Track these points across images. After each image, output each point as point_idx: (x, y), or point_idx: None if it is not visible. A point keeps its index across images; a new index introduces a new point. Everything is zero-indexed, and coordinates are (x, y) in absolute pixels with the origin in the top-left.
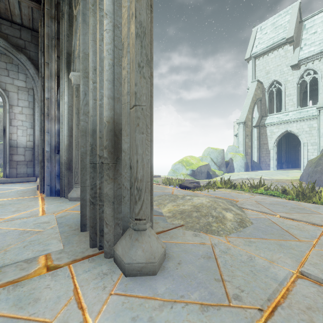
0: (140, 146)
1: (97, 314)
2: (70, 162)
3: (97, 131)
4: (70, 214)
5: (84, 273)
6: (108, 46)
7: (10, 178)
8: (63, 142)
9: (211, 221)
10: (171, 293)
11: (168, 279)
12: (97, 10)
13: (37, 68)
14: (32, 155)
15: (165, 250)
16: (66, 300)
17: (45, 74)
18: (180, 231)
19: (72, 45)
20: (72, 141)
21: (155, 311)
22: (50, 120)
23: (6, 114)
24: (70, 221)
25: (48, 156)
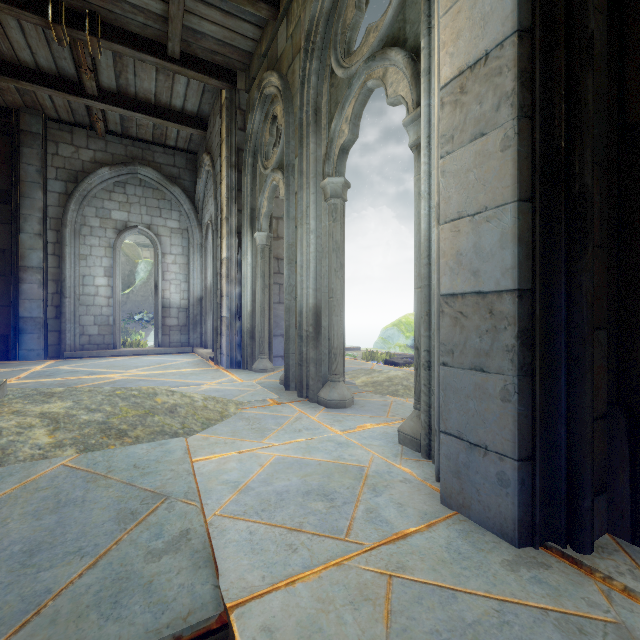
0: (335, 325)
1: (315, 415)
2: (254, 330)
3: (304, 312)
4: (267, 382)
5: (301, 406)
6: (313, 254)
7: (163, 348)
8: (246, 308)
9: (399, 389)
10: (355, 413)
11: (354, 410)
12: (303, 222)
13: (193, 202)
14: (186, 318)
15: (353, 398)
16: (296, 412)
17: (221, 228)
18: (369, 395)
19: (259, 203)
20: (256, 306)
21: (345, 416)
22: (230, 282)
23: (158, 266)
24: (271, 385)
25: (228, 323)
